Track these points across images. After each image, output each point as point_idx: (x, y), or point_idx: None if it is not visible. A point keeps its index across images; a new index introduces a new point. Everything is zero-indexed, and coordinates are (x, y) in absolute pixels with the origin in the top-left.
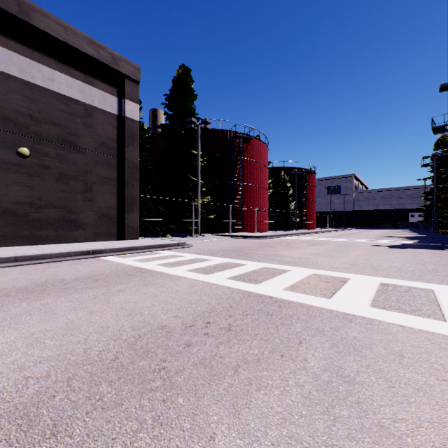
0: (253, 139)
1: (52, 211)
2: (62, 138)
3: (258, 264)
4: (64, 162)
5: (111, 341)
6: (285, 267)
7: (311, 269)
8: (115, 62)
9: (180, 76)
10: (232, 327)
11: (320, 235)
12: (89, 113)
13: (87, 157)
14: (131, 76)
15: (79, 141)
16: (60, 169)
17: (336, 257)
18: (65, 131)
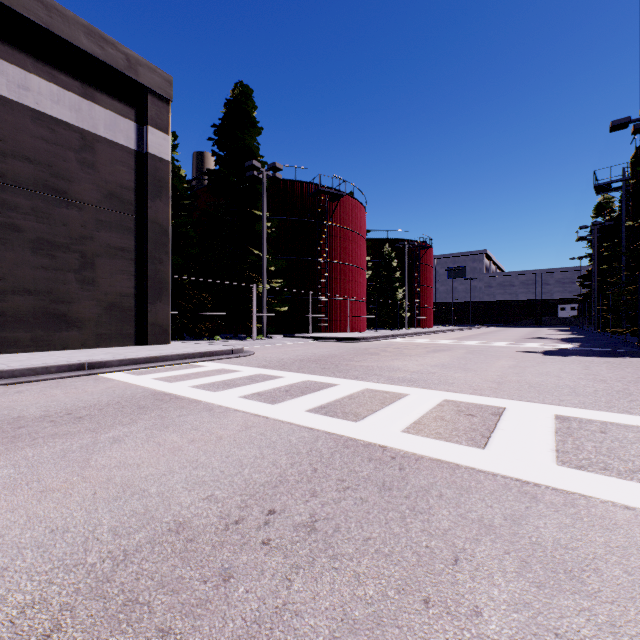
0: (344, 197)
1: (26, 300)
2: (43, 182)
3: (356, 385)
4: (46, 222)
5: (59, 572)
6: (400, 389)
7: (440, 392)
8: (131, 67)
9: (237, 99)
10: (318, 521)
11: (440, 336)
12: (88, 145)
13: (86, 215)
14: (157, 91)
15: (72, 188)
16: (39, 231)
17: (473, 371)
18: (48, 171)
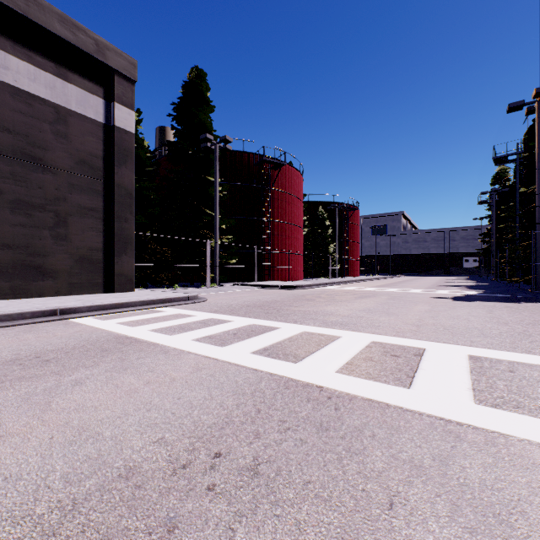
0: (284, 166)
1: (5, 253)
2: (21, 150)
3: (296, 328)
4: (24, 185)
5: (6, 525)
6: (333, 332)
7: (368, 335)
8: (100, 51)
9: (193, 81)
10: (261, 464)
11: (366, 284)
12: (62, 118)
13: (59, 179)
14: (123, 72)
15: (47, 155)
16: (17, 193)
17: (395, 315)
18: (25, 141)
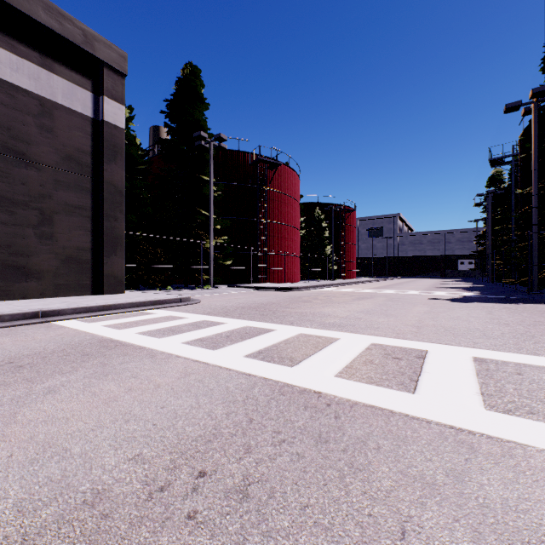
0: (281, 166)
1: None
2: (2, 144)
3: (292, 330)
4: (6, 180)
5: None
6: (331, 334)
7: (367, 336)
8: (88, 42)
9: (187, 77)
10: (252, 485)
11: (363, 286)
12: (47, 111)
13: (44, 175)
14: (113, 65)
15: (30, 150)
16: None
17: (394, 317)
18: (7, 134)
